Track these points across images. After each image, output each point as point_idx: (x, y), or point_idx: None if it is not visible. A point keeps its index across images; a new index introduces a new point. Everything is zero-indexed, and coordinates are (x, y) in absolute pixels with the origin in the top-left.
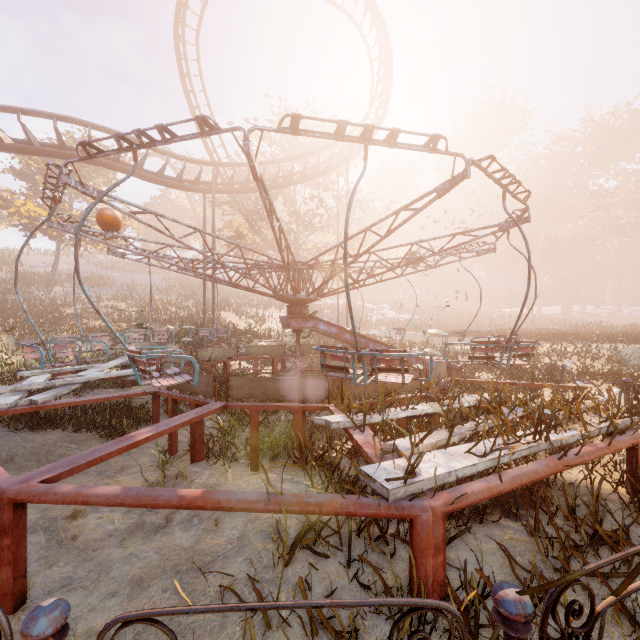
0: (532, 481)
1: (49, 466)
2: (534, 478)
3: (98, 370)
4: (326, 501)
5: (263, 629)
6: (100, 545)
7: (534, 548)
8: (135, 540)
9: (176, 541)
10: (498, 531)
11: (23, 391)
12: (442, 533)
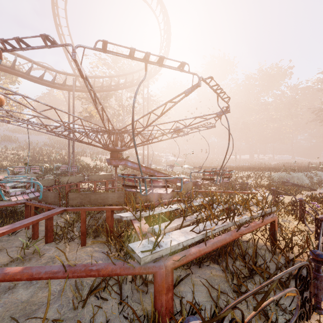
0: (223, 244)
1: None
2: (224, 243)
3: None
4: (103, 268)
5: None
6: None
7: (224, 279)
8: None
9: (18, 297)
10: (208, 271)
11: None
12: (171, 280)
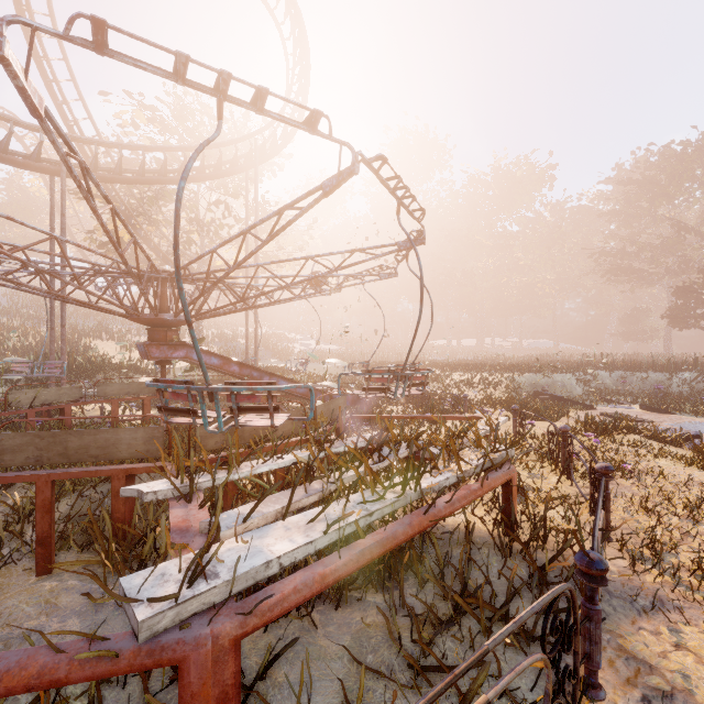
0: (388, 550)
1: None
2: (390, 546)
3: None
4: (11, 668)
5: None
6: None
7: (393, 634)
8: None
9: None
10: (359, 614)
11: None
12: (233, 672)
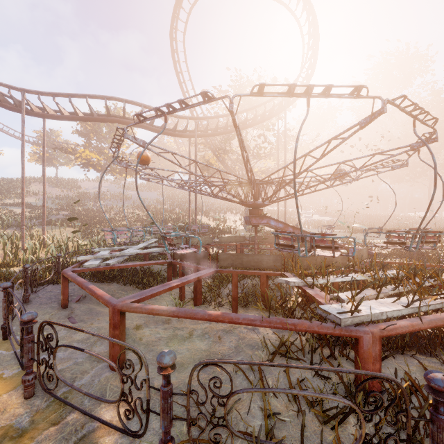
0: None
1: (132, 295)
2: None
3: (134, 249)
4: (298, 323)
5: (260, 396)
6: (155, 344)
7: None
8: (174, 343)
9: (197, 346)
10: (416, 361)
11: (100, 258)
12: (379, 349)
